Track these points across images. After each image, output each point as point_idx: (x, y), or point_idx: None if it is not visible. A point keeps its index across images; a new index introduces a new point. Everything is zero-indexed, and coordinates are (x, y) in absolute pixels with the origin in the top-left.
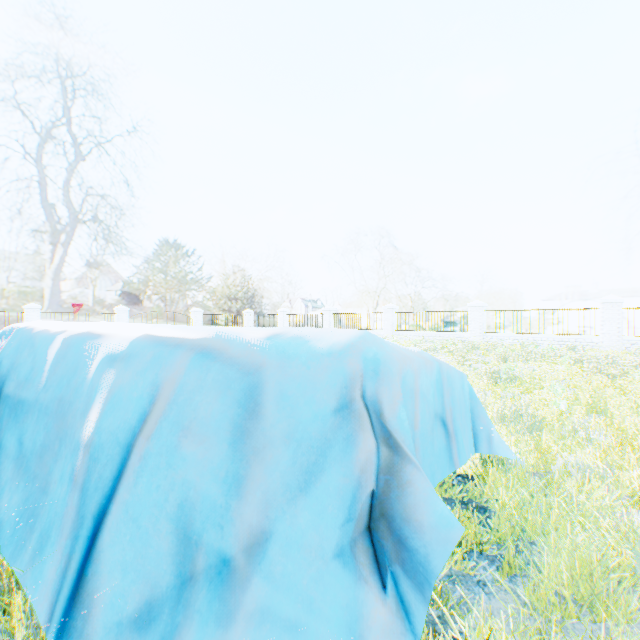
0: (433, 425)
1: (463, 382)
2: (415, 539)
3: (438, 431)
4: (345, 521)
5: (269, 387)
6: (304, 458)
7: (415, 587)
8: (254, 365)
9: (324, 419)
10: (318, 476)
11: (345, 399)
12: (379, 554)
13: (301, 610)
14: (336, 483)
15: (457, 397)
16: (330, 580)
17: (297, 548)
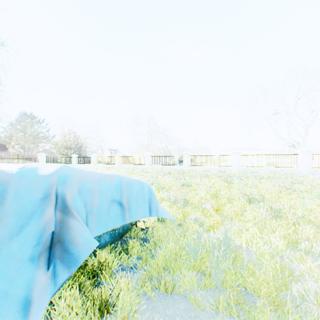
0: (111, 204)
1: (144, 186)
2: (74, 249)
3: (115, 207)
4: (36, 245)
5: (11, 190)
6: (22, 220)
7: (66, 267)
8: (6, 181)
9: (35, 203)
10: (26, 227)
11: (47, 194)
12: (51, 256)
13: (7, 284)
14: (33, 229)
15: (135, 193)
16: (24, 270)
17: (11, 259)
